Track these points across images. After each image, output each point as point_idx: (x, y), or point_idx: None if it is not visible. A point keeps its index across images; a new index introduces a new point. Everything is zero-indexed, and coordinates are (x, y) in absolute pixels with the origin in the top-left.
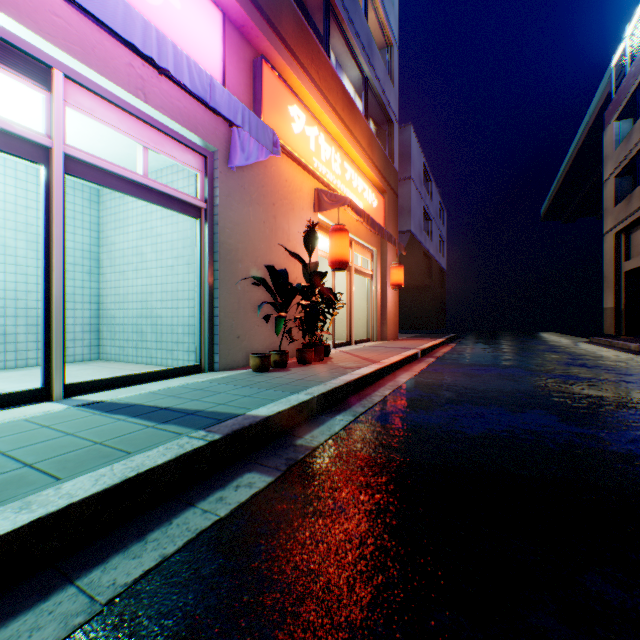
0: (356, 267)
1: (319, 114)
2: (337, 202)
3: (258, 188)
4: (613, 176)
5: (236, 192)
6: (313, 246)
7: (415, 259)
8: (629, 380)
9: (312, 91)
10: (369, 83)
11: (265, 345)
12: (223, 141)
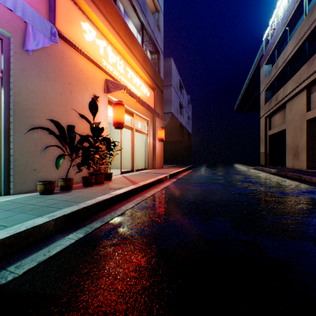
0: (137, 128)
1: (107, 34)
2: (118, 87)
3: (55, 70)
4: (264, 90)
5: (33, 69)
6: (96, 111)
7: (174, 127)
8: (272, 191)
9: (100, 17)
10: (144, 27)
11: (62, 174)
12: (18, 31)
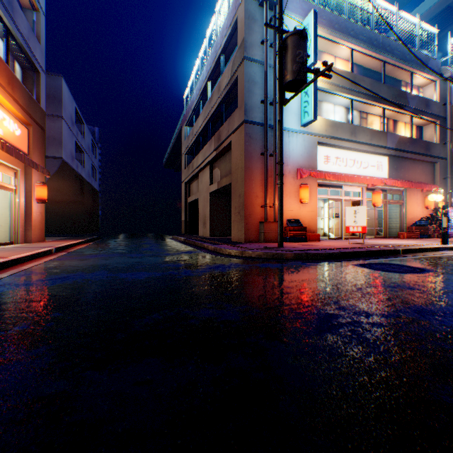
0: None
1: None
2: None
3: None
4: (185, 154)
5: None
6: None
7: (68, 180)
8: (162, 253)
9: None
10: (11, 33)
11: None
12: None
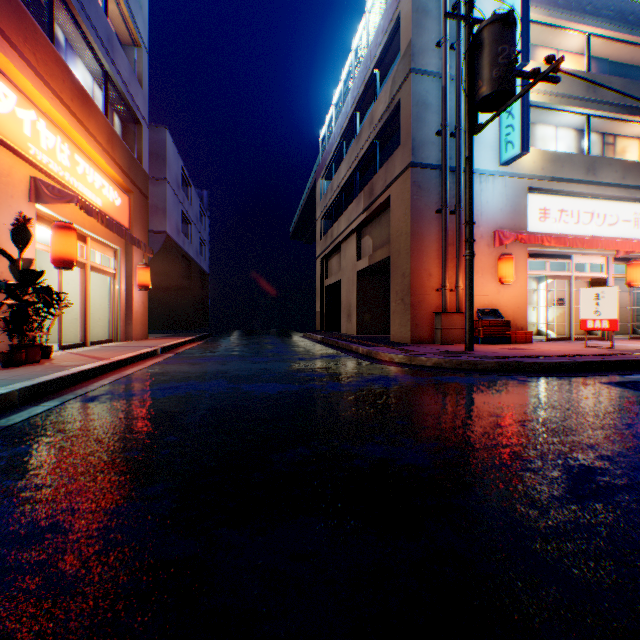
0: (94, 265)
1: (39, 97)
2: (63, 198)
3: None
4: (321, 218)
5: None
6: (27, 242)
7: (173, 260)
8: (294, 358)
9: (27, 72)
10: (111, 78)
11: None
12: None
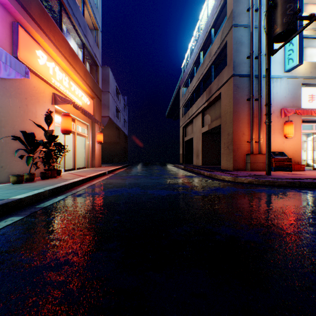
0: (78, 132)
1: (55, 56)
2: (66, 102)
3: (16, 89)
4: (182, 107)
5: (1, 90)
6: (51, 122)
7: (112, 129)
8: (171, 177)
9: (51, 45)
10: (85, 45)
11: (21, 171)
12: None
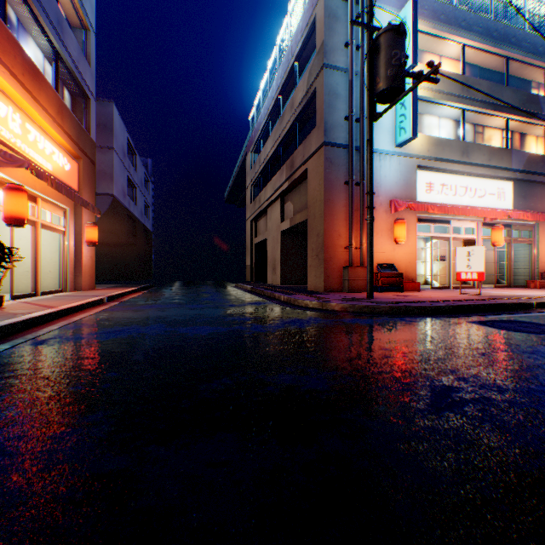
0: (45, 223)
1: None
2: (15, 162)
3: None
4: (250, 186)
5: None
6: None
7: (119, 220)
8: (225, 304)
9: None
10: (61, 56)
11: None
12: None
